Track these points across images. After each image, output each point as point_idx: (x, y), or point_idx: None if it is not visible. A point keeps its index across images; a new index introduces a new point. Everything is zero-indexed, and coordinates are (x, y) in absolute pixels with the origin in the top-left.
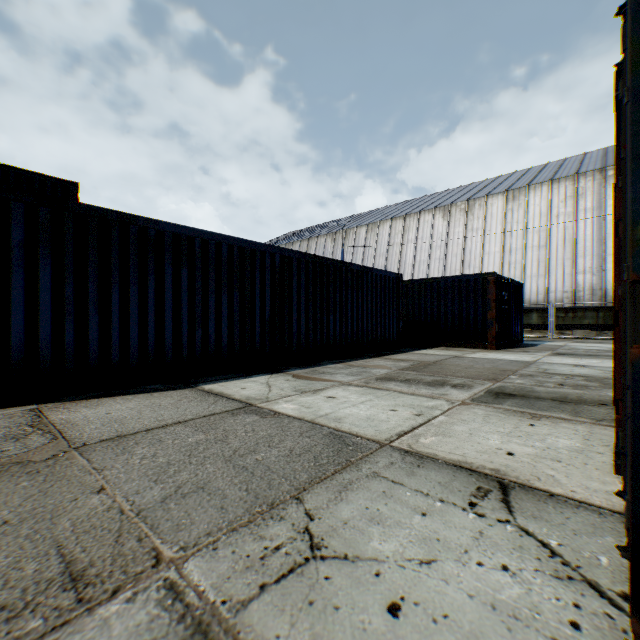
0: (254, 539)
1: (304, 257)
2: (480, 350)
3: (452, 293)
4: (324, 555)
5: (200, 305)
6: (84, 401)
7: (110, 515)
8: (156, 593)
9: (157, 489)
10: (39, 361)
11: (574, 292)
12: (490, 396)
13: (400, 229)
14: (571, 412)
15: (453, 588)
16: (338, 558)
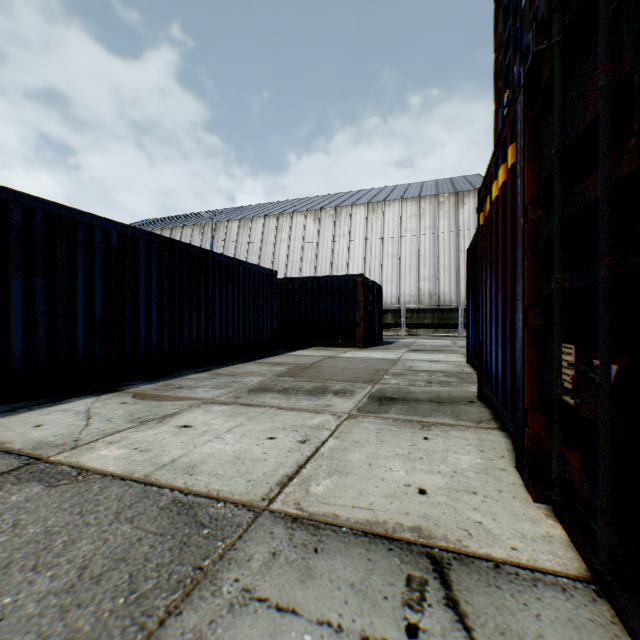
0: None
1: (156, 239)
2: (351, 349)
3: (325, 293)
4: None
5: None
6: None
7: None
8: None
9: None
10: None
11: (418, 296)
12: (375, 403)
13: (273, 228)
14: (453, 415)
15: None
16: None
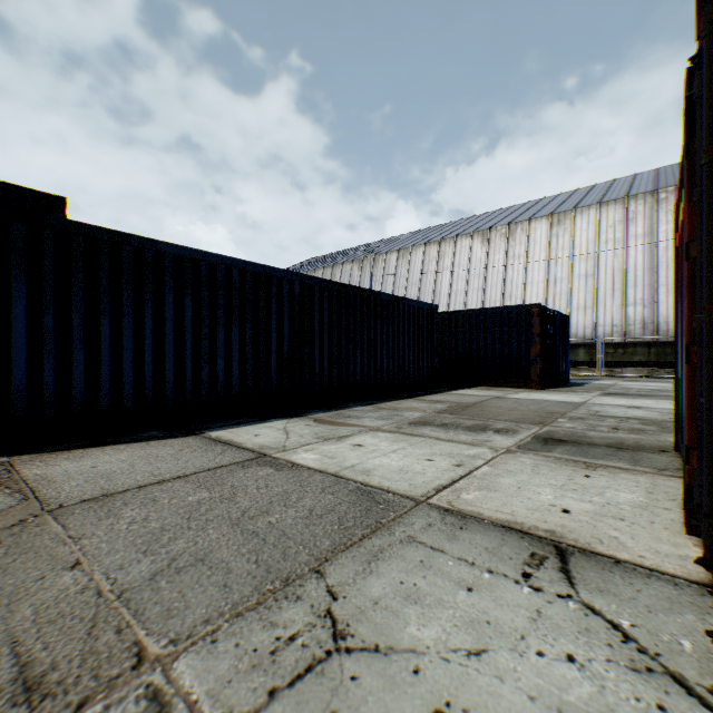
0: (263, 627)
1: (327, 285)
2: (523, 390)
3: (493, 326)
4: (350, 646)
5: (207, 339)
6: (66, 452)
7: (84, 598)
8: (134, 706)
9: (146, 562)
10: (12, 405)
11: (624, 326)
12: (538, 442)
13: (435, 255)
14: (629, 460)
15: (510, 688)
16: (367, 650)
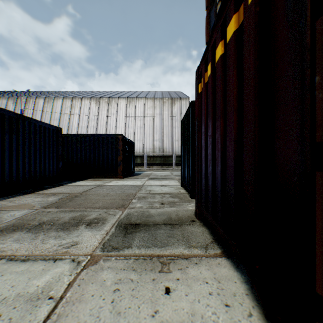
0: None
1: None
2: (114, 179)
3: (98, 144)
4: None
5: None
6: None
7: None
8: None
9: None
10: None
11: (153, 149)
12: (121, 233)
13: (69, 105)
14: (184, 240)
15: None
16: None
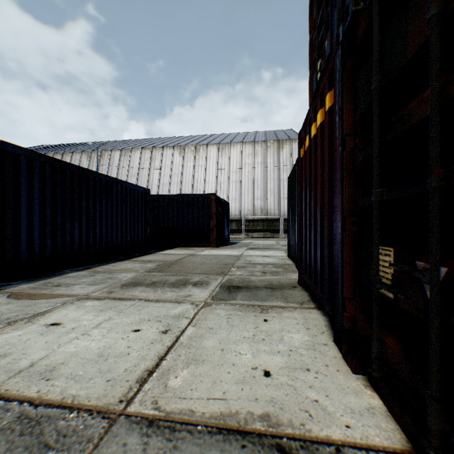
0: None
1: (39, 157)
2: (206, 248)
3: (187, 207)
4: None
5: None
6: None
7: None
8: None
9: None
10: None
11: (254, 210)
12: (225, 291)
13: (148, 157)
14: (283, 298)
15: None
16: None
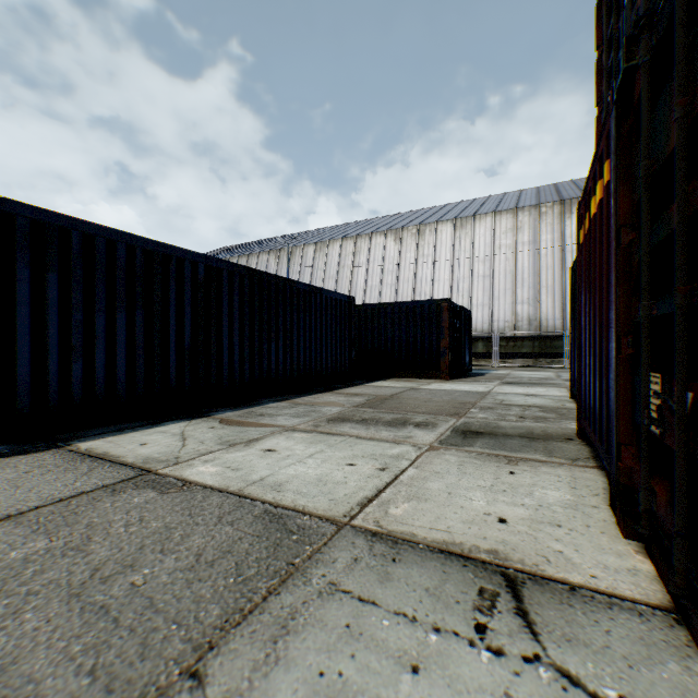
0: None
1: (238, 270)
2: (435, 380)
3: (407, 320)
4: None
5: (80, 327)
6: None
7: None
8: None
9: None
10: None
11: (515, 322)
12: (458, 436)
13: (351, 250)
14: (545, 451)
15: None
16: None
